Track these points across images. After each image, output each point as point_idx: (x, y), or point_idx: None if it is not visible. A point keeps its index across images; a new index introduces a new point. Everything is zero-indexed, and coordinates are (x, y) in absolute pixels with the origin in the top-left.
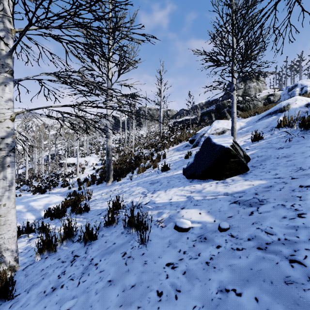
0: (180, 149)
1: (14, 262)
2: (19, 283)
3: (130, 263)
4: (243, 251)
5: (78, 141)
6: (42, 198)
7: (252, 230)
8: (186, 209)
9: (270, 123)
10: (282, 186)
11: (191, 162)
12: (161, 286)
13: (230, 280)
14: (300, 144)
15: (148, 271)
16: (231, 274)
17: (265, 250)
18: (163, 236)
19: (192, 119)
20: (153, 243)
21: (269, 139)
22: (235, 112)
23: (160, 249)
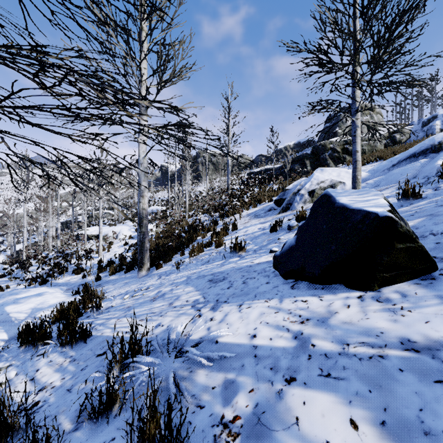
0: (260, 215)
1: None
2: None
3: None
4: None
5: (100, 202)
6: (30, 298)
7: None
8: (301, 390)
9: (418, 171)
10: None
11: (291, 243)
12: None
13: None
14: None
15: None
16: None
17: None
18: None
19: (275, 169)
20: None
21: (436, 198)
22: (358, 151)
23: None
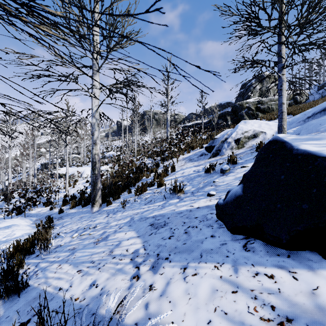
0: (193, 159)
1: None
2: None
3: None
4: None
5: (67, 148)
6: None
7: None
8: None
9: None
10: None
11: (236, 192)
12: None
13: None
14: None
15: None
16: None
17: None
18: None
19: (203, 123)
20: None
21: None
22: (284, 103)
23: None
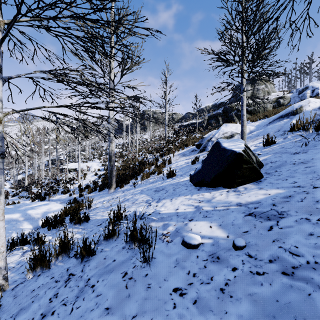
0: (186, 154)
1: (2, 281)
2: (6, 306)
3: (131, 286)
4: (265, 276)
5: (79, 146)
6: (41, 206)
7: (273, 249)
8: (194, 222)
9: (281, 127)
10: (304, 196)
11: (199, 168)
12: (167, 318)
13: (252, 315)
14: (318, 148)
15: (152, 297)
16: (253, 307)
17: (292, 275)
18: (169, 253)
19: (198, 123)
20: (158, 262)
21: (282, 144)
22: (244, 115)
23: (165, 270)
